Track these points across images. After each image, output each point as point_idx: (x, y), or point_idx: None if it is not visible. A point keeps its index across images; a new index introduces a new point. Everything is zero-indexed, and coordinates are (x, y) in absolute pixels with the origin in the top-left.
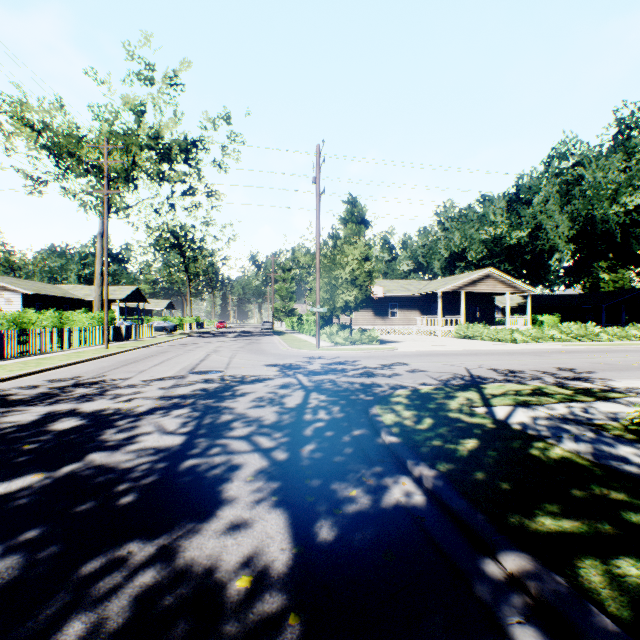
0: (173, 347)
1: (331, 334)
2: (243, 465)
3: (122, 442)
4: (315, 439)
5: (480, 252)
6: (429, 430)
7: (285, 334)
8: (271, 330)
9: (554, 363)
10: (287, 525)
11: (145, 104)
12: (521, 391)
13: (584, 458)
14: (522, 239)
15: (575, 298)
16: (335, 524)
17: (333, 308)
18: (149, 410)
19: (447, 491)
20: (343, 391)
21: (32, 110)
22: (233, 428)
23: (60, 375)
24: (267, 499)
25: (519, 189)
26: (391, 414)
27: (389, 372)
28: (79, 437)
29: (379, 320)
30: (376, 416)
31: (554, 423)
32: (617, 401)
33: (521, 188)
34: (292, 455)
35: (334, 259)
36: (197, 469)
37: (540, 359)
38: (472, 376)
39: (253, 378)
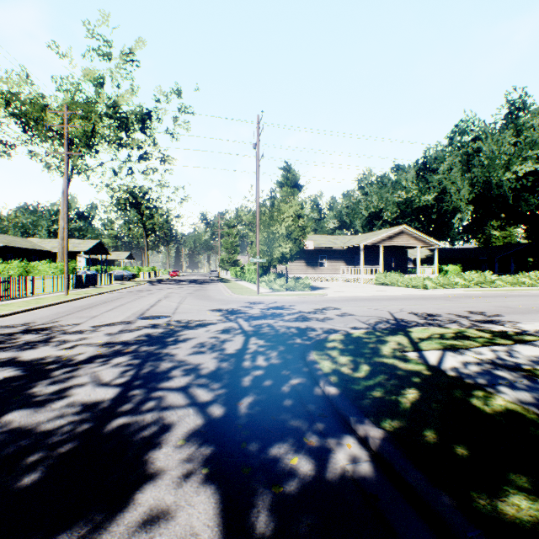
0: (128, 293)
1: (269, 282)
2: (175, 424)
3: (50, 397)
4: (253, 390)
5: (394, 212)
6: (367, 378)
7: (229, 281)
8: (218, 278)
9: (464, 307)
10: (217, 513)
11: (104, 77)
12: (444, 334)
13: (530, 410)
14: (429, 202)
15: (472, 251)
16: (275, 509)
17: (271, 259)
18: (89, 358)
19: (399, 459)
20: (281, 336)
21: (0, 80)
22: (171, 378)
23: (14, 321)
24: (197, 472)
25: (426, 160)
26: (328, 360)
27: (322, 316)
28: (6, 391)
29: (310, 269)
30: (314, 363)
31: (486, 369)
32: (534, 344)
33: (428, 159)
34: (229, 410)
35: (272, 216)
36: (124, 431)
37: (451, 303)
38: (396, 320)
39: (197, 323)
